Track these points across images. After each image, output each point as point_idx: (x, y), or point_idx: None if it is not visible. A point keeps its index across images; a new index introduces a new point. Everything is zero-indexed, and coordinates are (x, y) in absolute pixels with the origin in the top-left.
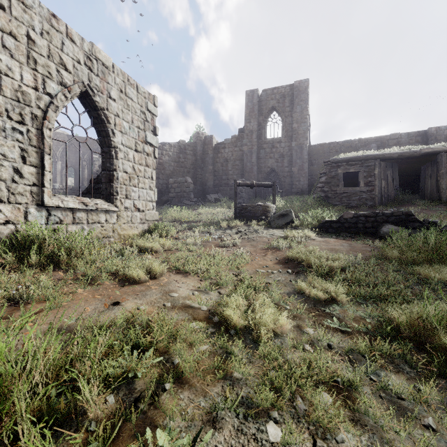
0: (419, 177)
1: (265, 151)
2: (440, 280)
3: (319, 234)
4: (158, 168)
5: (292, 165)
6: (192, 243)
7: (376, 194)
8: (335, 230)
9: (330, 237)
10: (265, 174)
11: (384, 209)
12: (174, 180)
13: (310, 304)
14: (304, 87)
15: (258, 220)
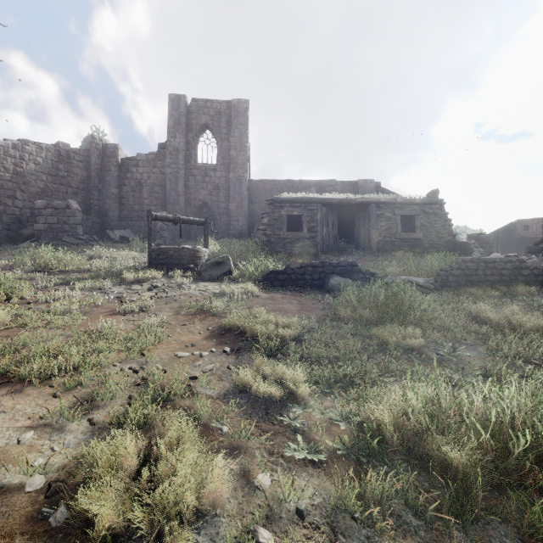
0: (352, 226)
1: (196, 179)
2: (396, 343)
3: (263, 288)
4: (12, 181)
5: (229, 200)
6: (61, 311)
7: (318, 241)
8: (281, 283)
9: (277, 292)
10: (195, 208)
11: (326, 258)
12: (46, 203)
13: (260, 410)
14: (244, 109)
15: (185, 269)
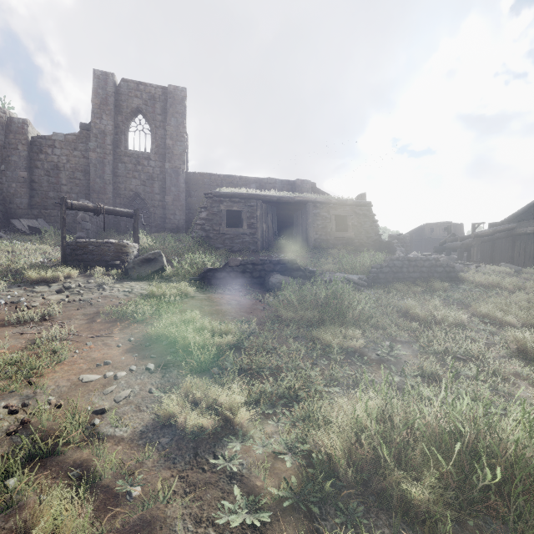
0: (290, 224)
1: (127, 167)
2: (338, 345)
3: (200, 287)
4: None
5: (165, 192)
6: None
7: (258, 238)
8: (220, 282)
9: (215, 292)
10: (125, 199)
11: (266, 255)
12: None
13: (187, 451)
14: (181, 97)
15: (108, 266)
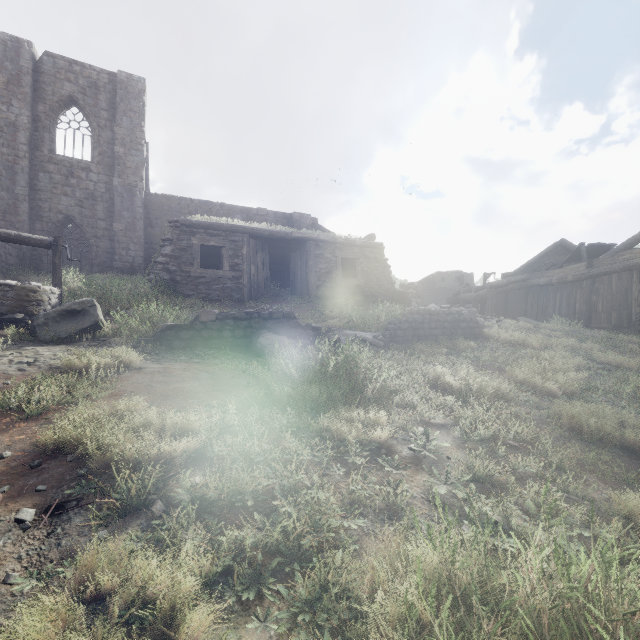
0: (286, 267)
1: (53, 179)
2: (357, 438)
3: (154, 353)
4: None
5: (113, 218)
6: None
7: (244, 283)
8: (186, 344)
9: (176, 360)
10: (51, 224)
11: (255, 306)
12: None
13: None
14: (138, 90)
15: (3, 322)
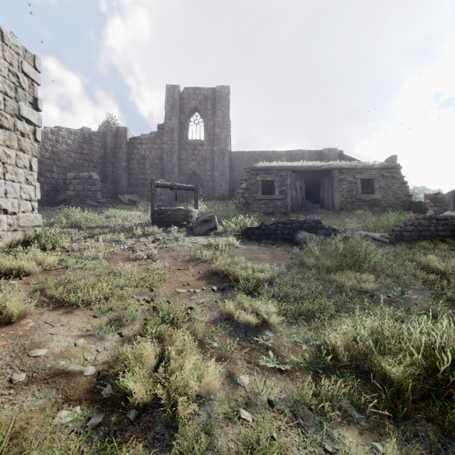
0: (317, 189)
1: (187, 153)
2: (352, 286)
3: (242, 241)
4: (50, 158)
5: (214, 169)
6: (91, 257)
7: (288, 202)
8: (257, 237)
9: (253, 245)
10: (186, 176)
11: (295, 216)
12: (75, 175)
13: (240, 333)
14: (226, 93)
15: (179, 226)
